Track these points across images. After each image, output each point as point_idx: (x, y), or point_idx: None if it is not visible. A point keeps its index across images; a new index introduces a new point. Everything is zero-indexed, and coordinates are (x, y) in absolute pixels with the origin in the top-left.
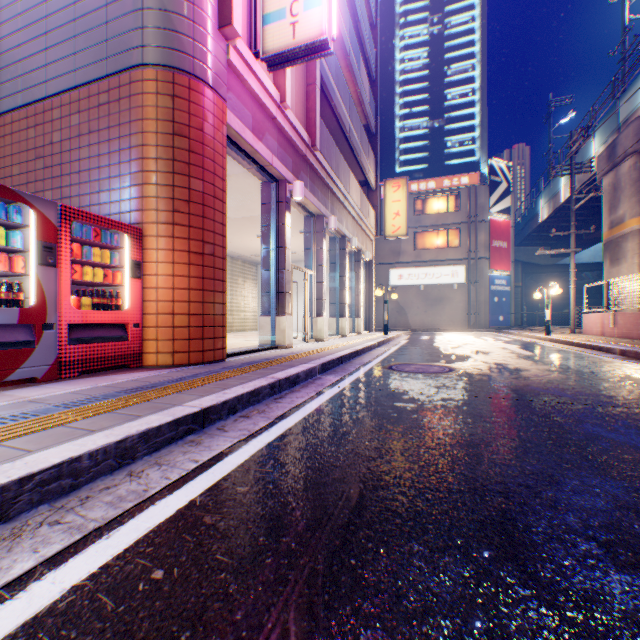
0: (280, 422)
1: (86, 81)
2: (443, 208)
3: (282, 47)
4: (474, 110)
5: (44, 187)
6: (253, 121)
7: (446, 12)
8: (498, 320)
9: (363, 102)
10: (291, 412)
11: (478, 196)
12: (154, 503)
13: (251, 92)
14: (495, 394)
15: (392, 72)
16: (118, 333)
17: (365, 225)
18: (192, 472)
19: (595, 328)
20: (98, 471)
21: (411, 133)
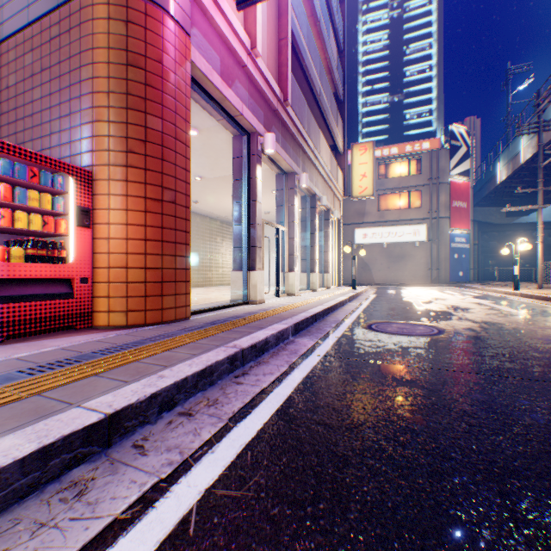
0: (235, 428)
1: (39, 16)
2: (405, 172)
3: None
4: (431, 85)
5: (1, 135)
6: (221, 65)
7: None
8: (458, 275)
9: (332, 69)
10: (254, 404)
11: (439, 160)
12: None
13: (219, 33)
14: (526, 372)
15: (355, 54)
16: (60, 289)
17: (334, 186)
18: None
19: None
20: None
21: (373, 108)
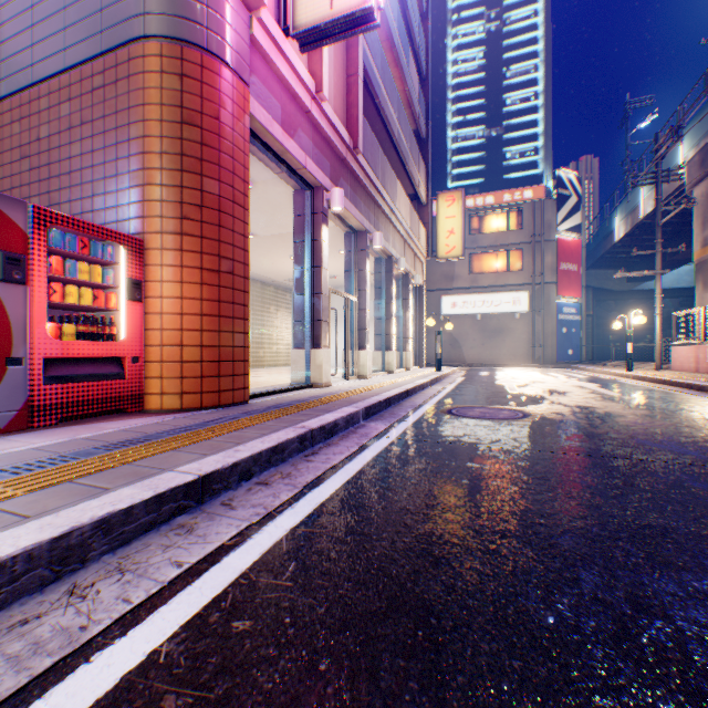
0: (310, 493)
1: (78, 61)
2: (503, 226)
3: (317, 20)
4: (537, 116)
5: (30, 193)
6: (282, 113)
7: (505, 6)
8: (567, 354)
9: (412, 103)
10: (326, 476)
11: (544, 212)
12: (88, 658)
13: (280, 78)
14: (594, 450)
15: (443, 75)
16: (111, 369)
17: (415, 244)
18: (168, 586)
19: (687, 363)
20: (15, 590)
21: (465, 143)
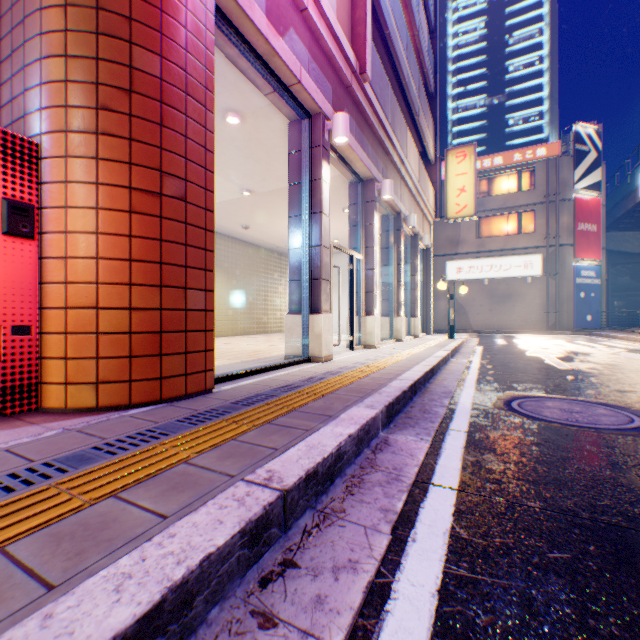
0: None
1: None
2: (512, 187)
3: None
4: (541, 80)
5: None
6: None
7: None
8: (585, 320)
9: (421, 50)
10: None
11: (559, 170)
12: None
13: None
14: None
15: (443, 49)
16: None
17: (423, 203)
18: None
19: None
20: None
21: (465, 113)
